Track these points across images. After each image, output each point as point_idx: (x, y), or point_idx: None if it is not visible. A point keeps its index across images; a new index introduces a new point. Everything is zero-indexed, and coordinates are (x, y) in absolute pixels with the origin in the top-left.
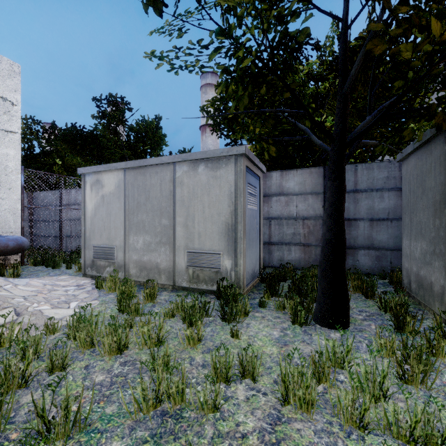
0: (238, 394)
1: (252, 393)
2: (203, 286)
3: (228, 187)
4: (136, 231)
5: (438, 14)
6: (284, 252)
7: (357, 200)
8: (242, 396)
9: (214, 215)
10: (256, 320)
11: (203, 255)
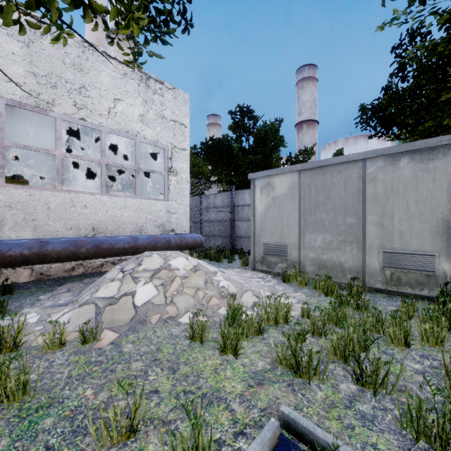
0: None
1: None
2: (407, 289)
3: (448, 180)
4: (313, 229)
5: None
6: None
7: None
8: None
9: (424, 212)
10: None
11: (406, 256)
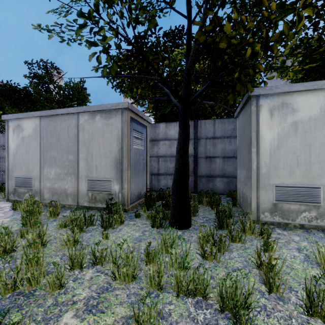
0: (86, 275)
1: (97, 274)
2: (99, 204)
3: (117, 132)
4: (49, 164)
5: (228, 18)
6: (168, 180)
7: (215, 144)
8: (89, 277)
9: (107, 152)
10: (128, 226)
11: (99, 182)
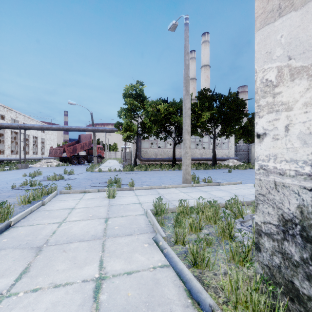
0: None
1: None
2: None
3: None
4: None
5: None
6: None
7: None
8: None
9: None
10: None
11: None
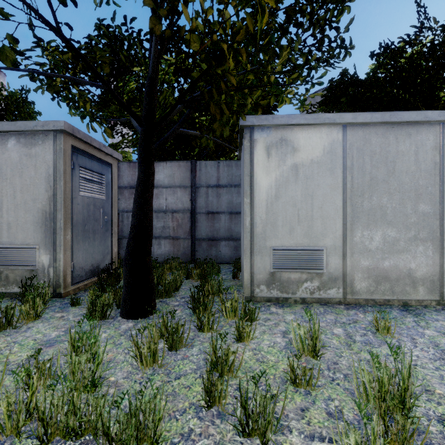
0: None
1: None
2: (14, 288)
3: (46, 169)
4: None
5: (184, 0)
6: (154, 246)
7: (219, 194)
8: None
9: (28, 201)
10: (47, 322)
11: (13, 250)
